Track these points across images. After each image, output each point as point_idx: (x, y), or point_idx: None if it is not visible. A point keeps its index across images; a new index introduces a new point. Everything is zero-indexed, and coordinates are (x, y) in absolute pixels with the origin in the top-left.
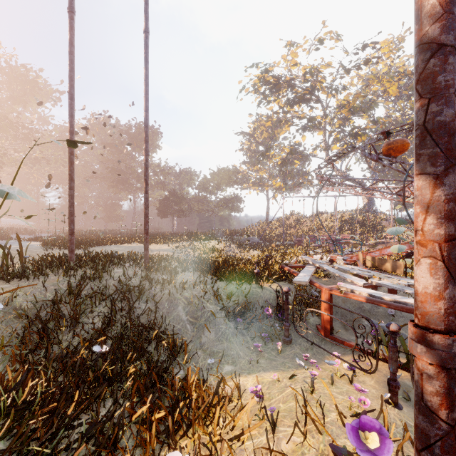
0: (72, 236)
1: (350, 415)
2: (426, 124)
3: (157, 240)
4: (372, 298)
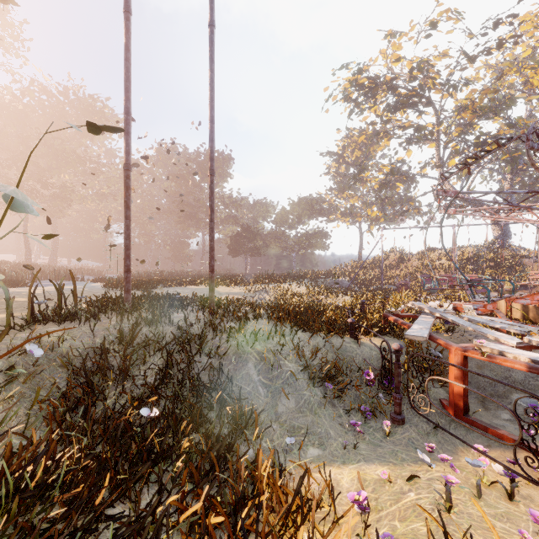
0: (128, 273)
1: None
2: None
3: (226, 282)
4: None
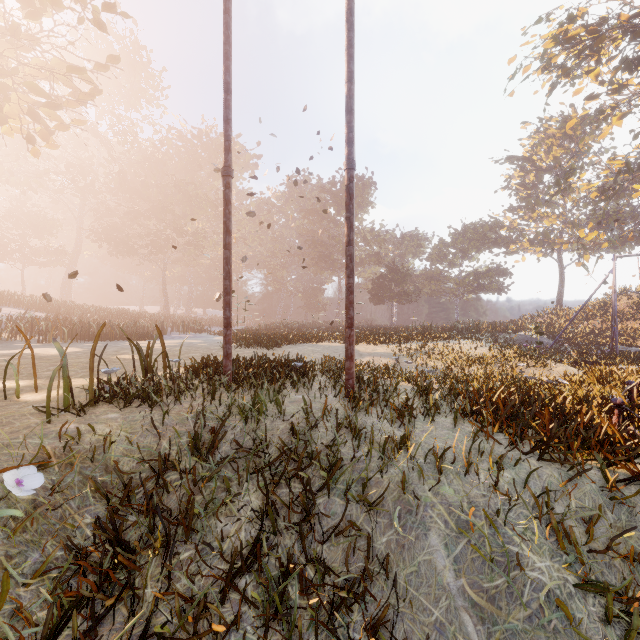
0: (227, 329)
1: None
2: None
3: (369, 337)
4: None
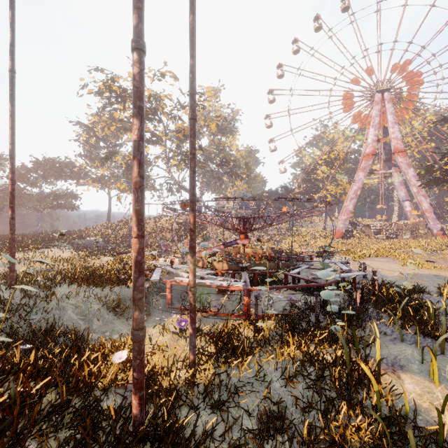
0: None
1: (179, 329)
2: (191, 245)
3: None
4: None
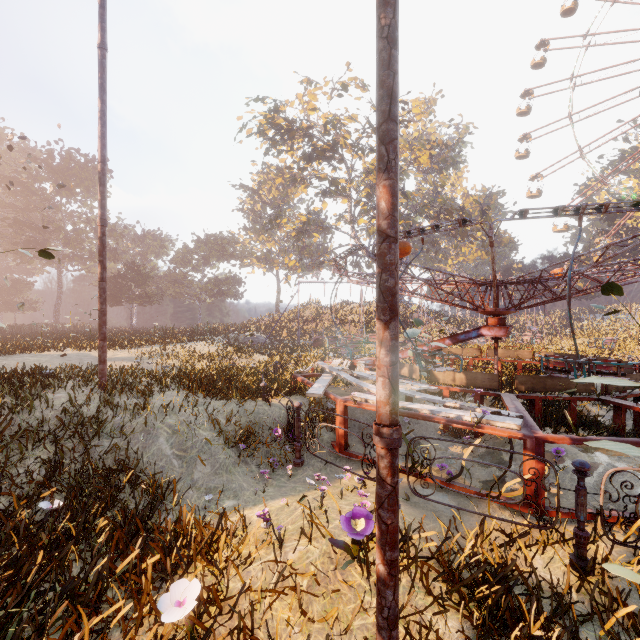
0: None
1: None
2: (381, 286)
3: (108, 343)
4: None
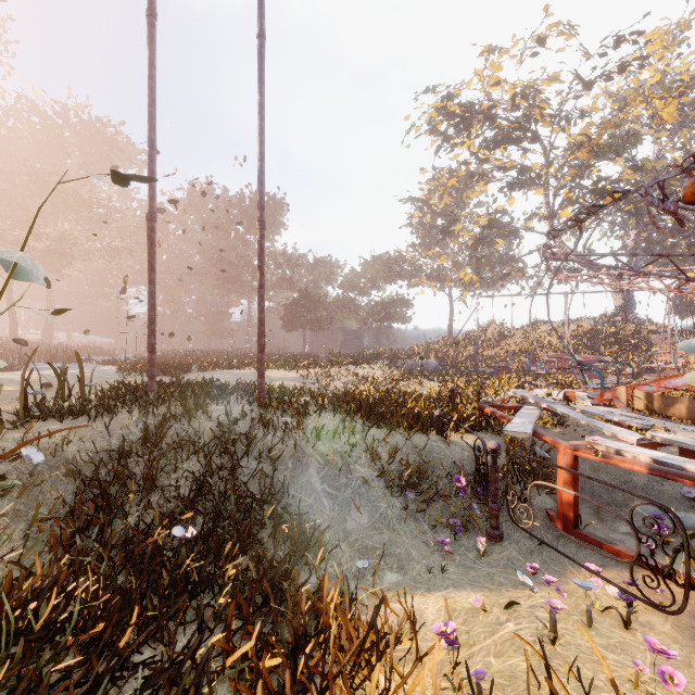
0: (152, 354)
1: None
2: None
3: (280, 364)
4: (662, 468)
